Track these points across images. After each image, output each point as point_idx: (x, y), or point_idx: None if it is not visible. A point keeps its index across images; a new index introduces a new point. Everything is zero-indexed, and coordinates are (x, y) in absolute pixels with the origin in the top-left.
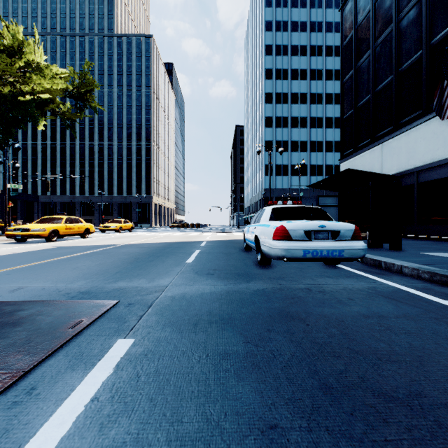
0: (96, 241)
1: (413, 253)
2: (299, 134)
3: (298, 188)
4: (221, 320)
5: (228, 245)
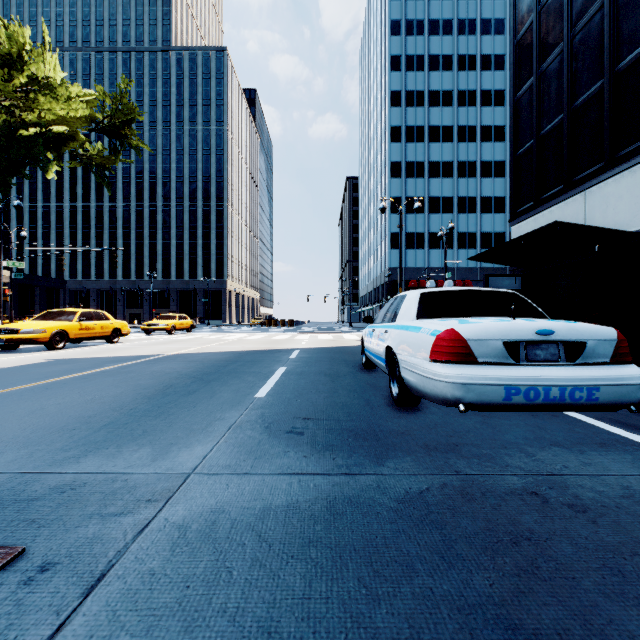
0: (125, 349)
1: None
2: (442, 187)
3: (439, 267)
4: None
5: (335, 357)
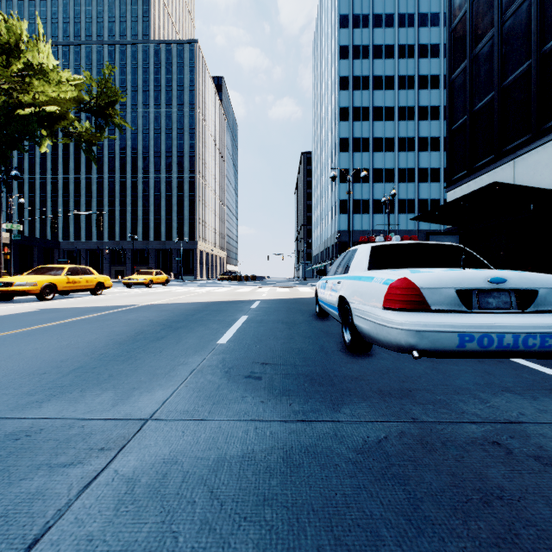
0: (106, 300)
1: None
2: (384, 160)
3: (382, 230)
4: None
5: (291, 307)
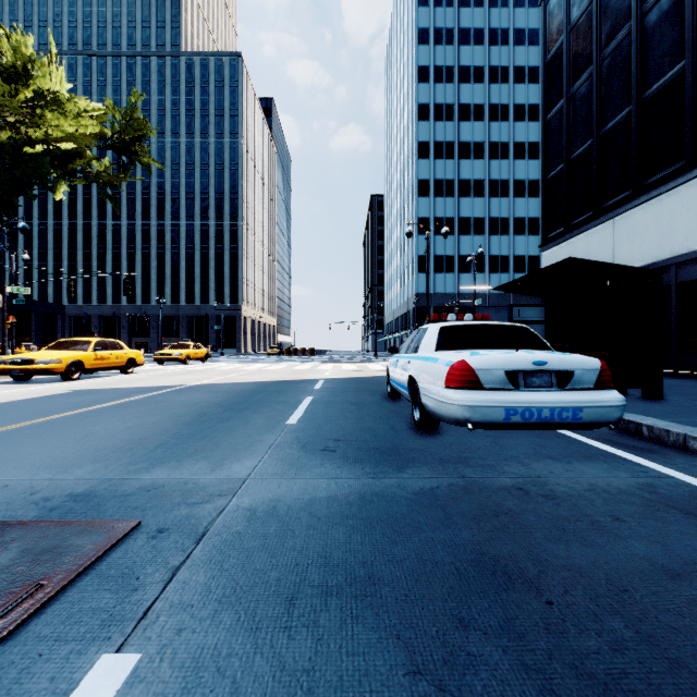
0: (143, 380)
1: (689, 407)
2: (472, 207)
3: (470, 293)
4: (350, 586)
5: (360, 387)
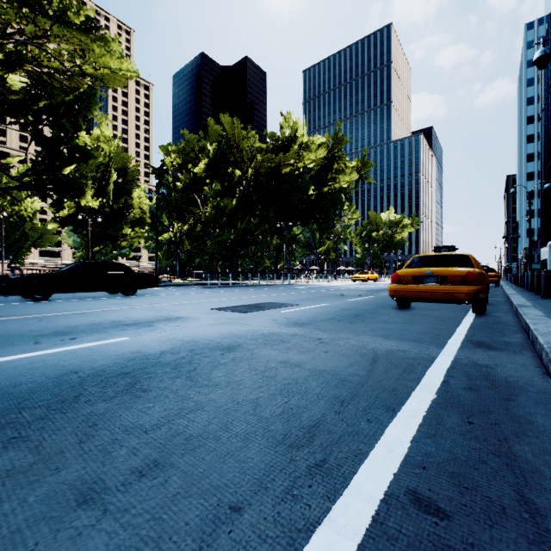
0: None
1: None
2: None
3: None
4: None
5: None
